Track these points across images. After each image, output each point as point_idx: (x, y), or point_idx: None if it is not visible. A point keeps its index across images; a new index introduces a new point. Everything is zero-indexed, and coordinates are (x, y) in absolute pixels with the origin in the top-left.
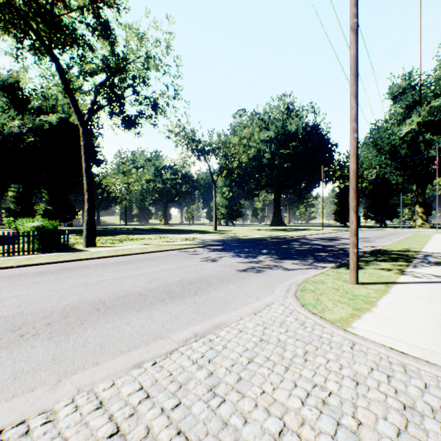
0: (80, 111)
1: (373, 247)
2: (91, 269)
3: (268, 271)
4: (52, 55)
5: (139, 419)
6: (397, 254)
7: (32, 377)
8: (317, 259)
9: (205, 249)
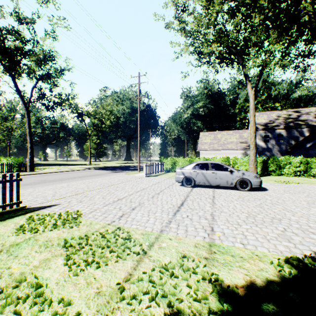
0: (25, 103)
1: None
2: (58, 174)
3: (119, 172)
4: (11, 74)
5: (103, 179)
6: None
7: (85, 179)
8: (136, 170)
9: (94, 170)
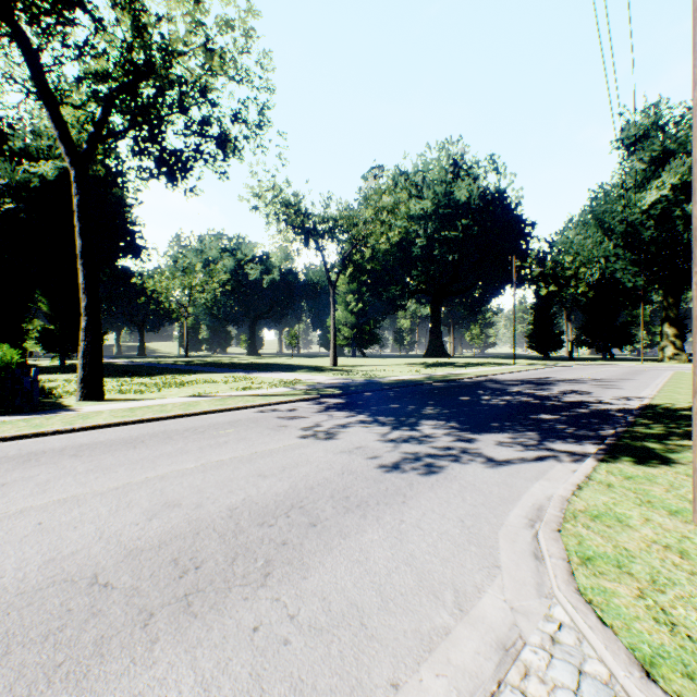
0: (70, 137)
1: (630, 400)
2: (40, 463)
3: (453, 467)
4: (12, 24)
5: None
6: None
7: None
8: (544, 430)
9: (313, 406)
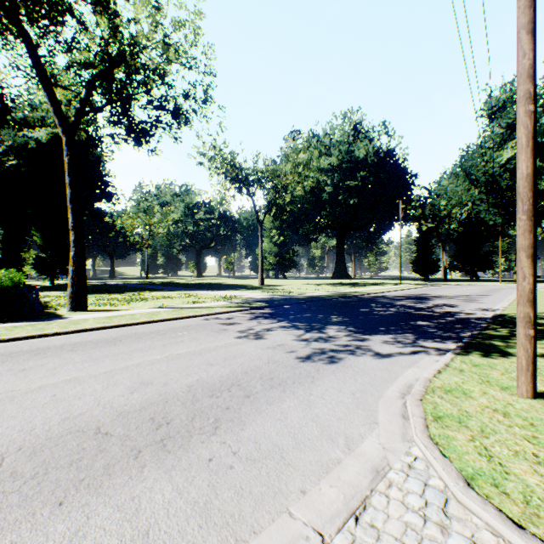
0: (62, 112)
1: (487, 311)
2: (47, 355)
3: (349, 359)
4: (19, 27)
5: None
6: (538, 324)
7: None
8: (418, 333)
9: (246, 315)
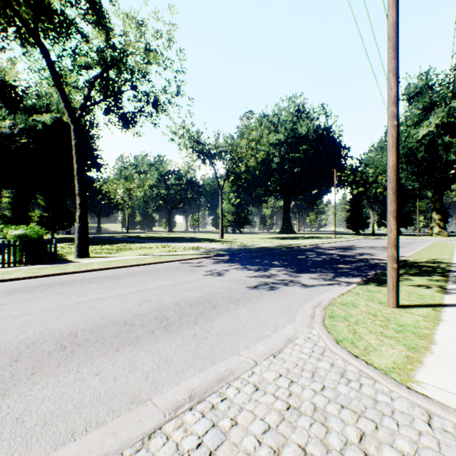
0: (71, 106)
1: None
2: (74, 285)
3: (283, 288)
4: (39, 43)
5: None
6: (428, 266)
7: None
8: (337, 272)
9: (210, 260)
